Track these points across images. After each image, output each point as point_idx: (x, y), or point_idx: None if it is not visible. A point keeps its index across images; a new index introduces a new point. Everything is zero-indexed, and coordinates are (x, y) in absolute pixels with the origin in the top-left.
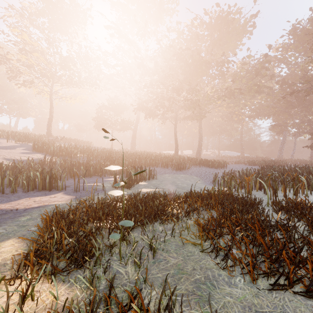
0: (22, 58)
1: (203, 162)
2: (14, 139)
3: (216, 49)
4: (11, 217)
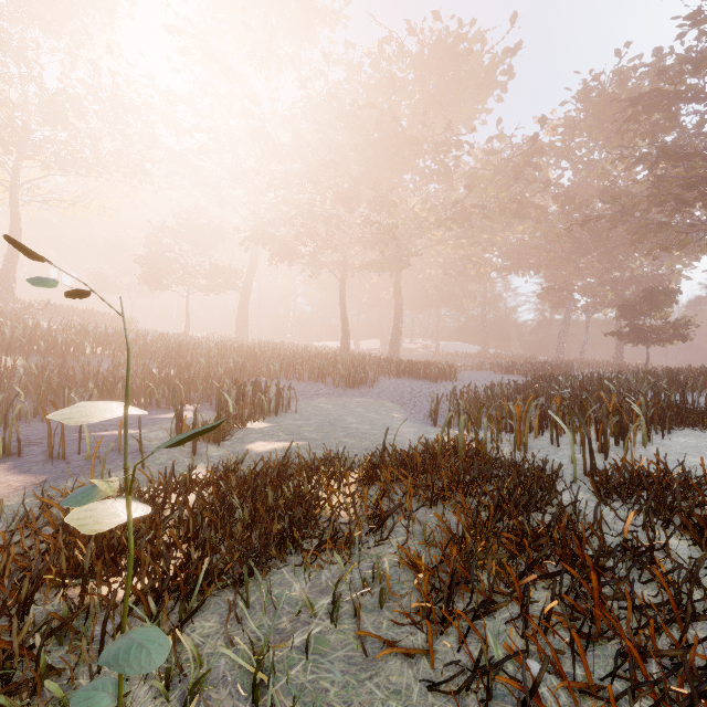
0: None
1: (406, 366)
2: None
3: (434, 114)
4: None
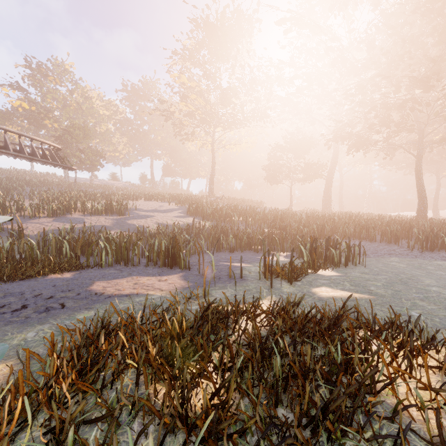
0: (183, 108)
1: None
2: (177, 201)
3: None
4: (75, 308)
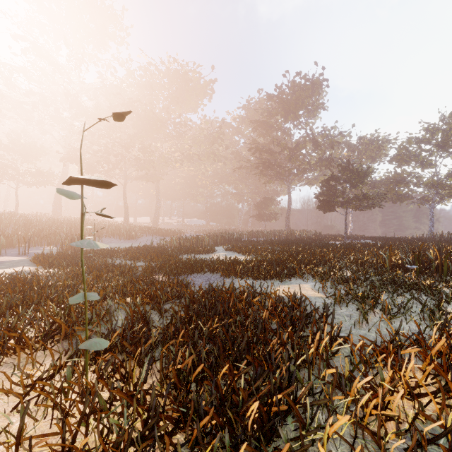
0: None
1: (158, 231)
2: None
3: (175, 104)
4: None
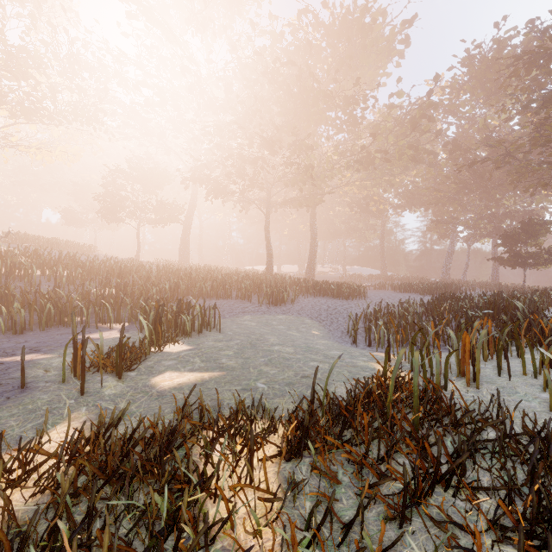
0: None
1: (321, 286)
2: None
3: (343, 76)
4: None
